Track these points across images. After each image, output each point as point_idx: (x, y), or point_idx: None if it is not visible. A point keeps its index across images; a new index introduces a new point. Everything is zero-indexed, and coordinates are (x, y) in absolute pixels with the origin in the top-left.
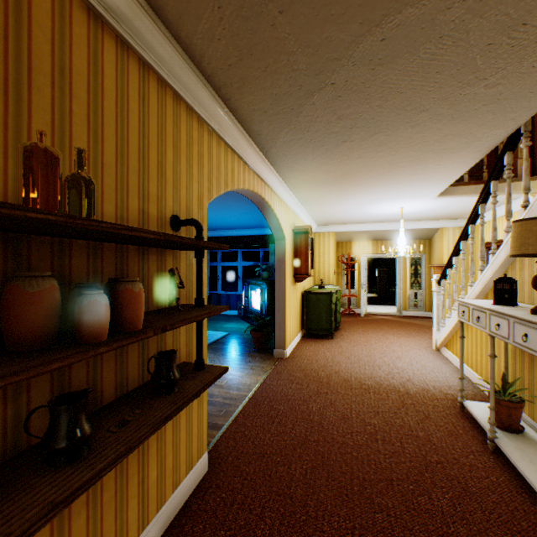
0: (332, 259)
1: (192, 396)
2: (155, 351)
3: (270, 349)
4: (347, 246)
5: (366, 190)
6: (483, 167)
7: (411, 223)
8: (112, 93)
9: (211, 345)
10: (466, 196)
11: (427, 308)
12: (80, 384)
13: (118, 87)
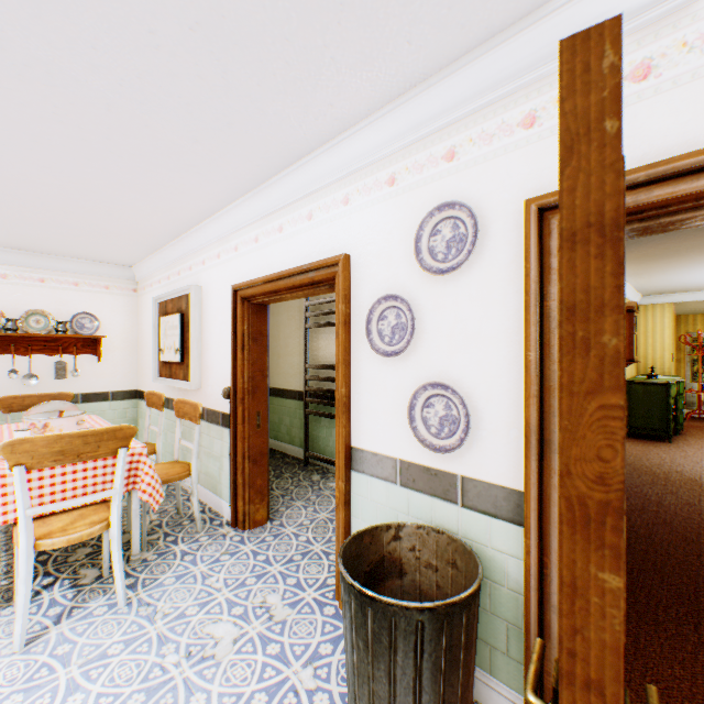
0: (668, 340)
1: None
2: None
3: None
4: (695, 320)
5: None
6: None
7: None
8: None
9: None
10: None
11: None
12: None
13: None
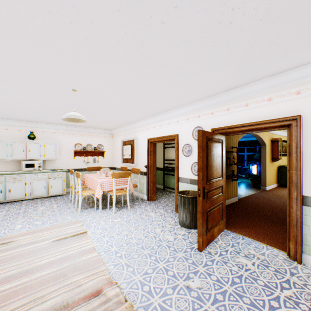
0: None
1: (237, 176)
2: (229, 170)
3: (259, 187)
4: None
5: None
6: None
7: None
8: None
9: None
10: None
11: None
12: None
13: None
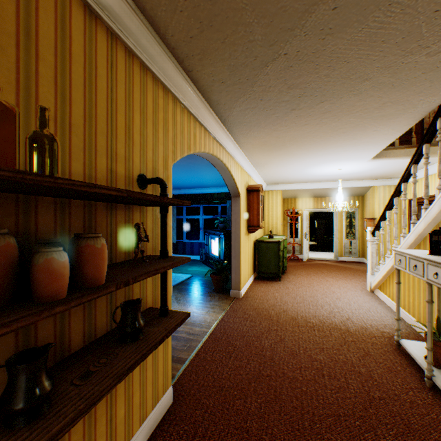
0: (279, 213)
1: (155, 344)
2: (123, 299)
3: (227, 290)
4: (292, 202)
5: (310, 153)
6: (412, 133)
7: (347, 182)
8: (79, 58)
9: (177, 286)
10: (397, 159)
11: (360, 254)
12: (47, 335)
13: (86, 53)
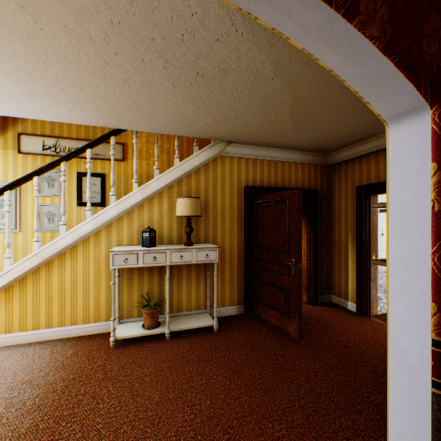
0: None
1: None
2: None
3: None
4: None
5: None
6: None
7: None
8: None
9: None
10: None
11: None
12: None
13: None
